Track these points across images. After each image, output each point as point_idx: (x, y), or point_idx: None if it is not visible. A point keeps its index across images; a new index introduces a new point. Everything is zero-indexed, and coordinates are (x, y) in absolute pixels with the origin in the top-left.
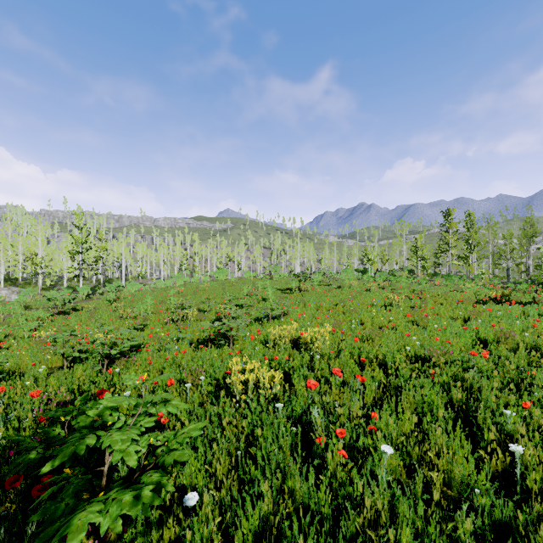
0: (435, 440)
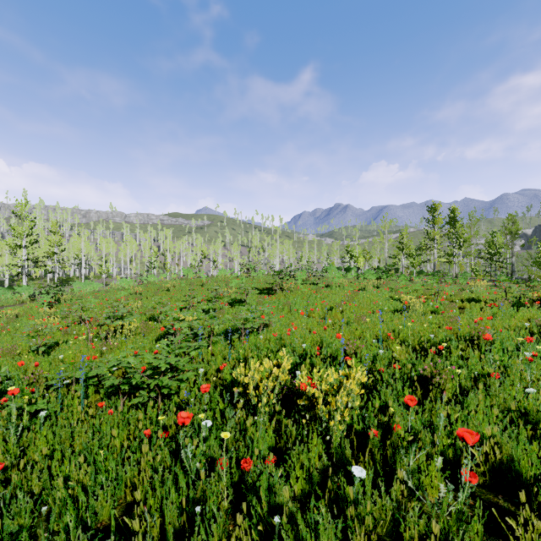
0: None
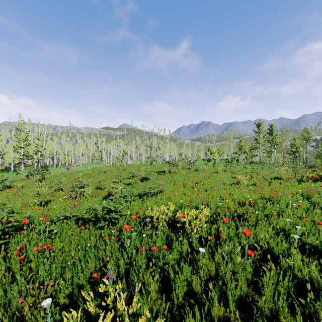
0: None
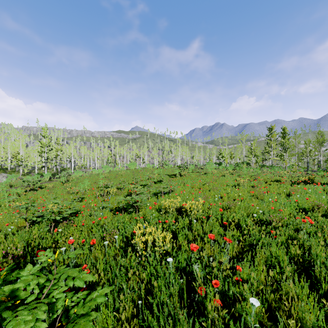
0: (285, 289)
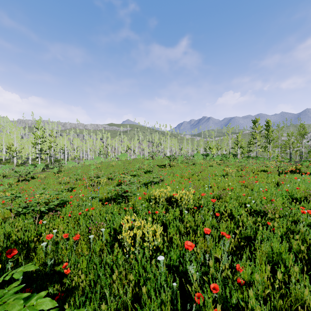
0: (295, 293)
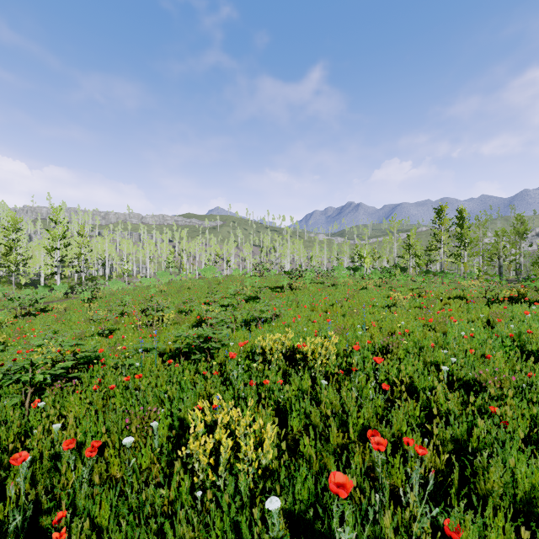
0: None
